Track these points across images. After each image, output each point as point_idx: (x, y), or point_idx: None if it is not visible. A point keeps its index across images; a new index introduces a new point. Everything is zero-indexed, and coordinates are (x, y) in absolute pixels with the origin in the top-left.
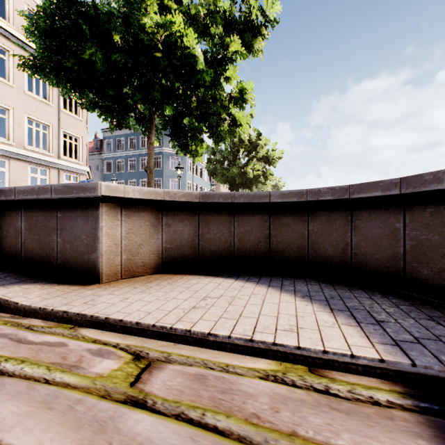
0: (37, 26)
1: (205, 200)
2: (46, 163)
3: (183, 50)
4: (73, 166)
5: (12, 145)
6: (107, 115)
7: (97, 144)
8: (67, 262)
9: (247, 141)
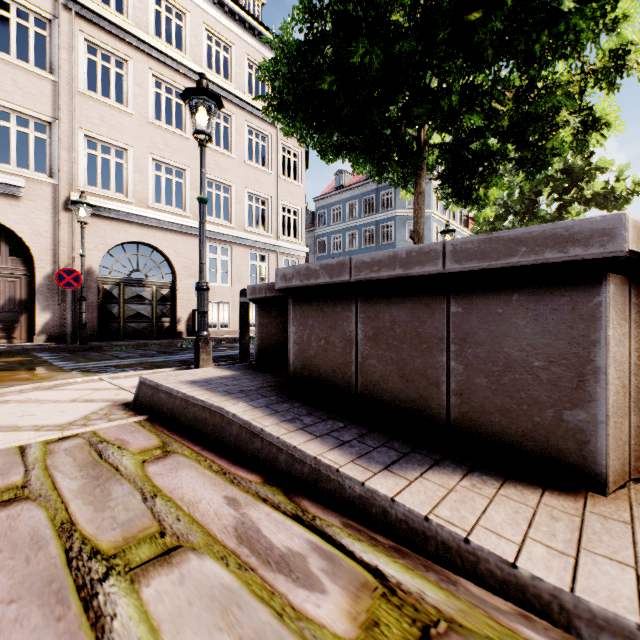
0: (283, 48)
1: None
2: (265, 246)
3: None
4: (292, 247)
5: (234, 228)
6: (364, 156)
7: (308, 218)
8: (479, 418)
9: (560, 172)
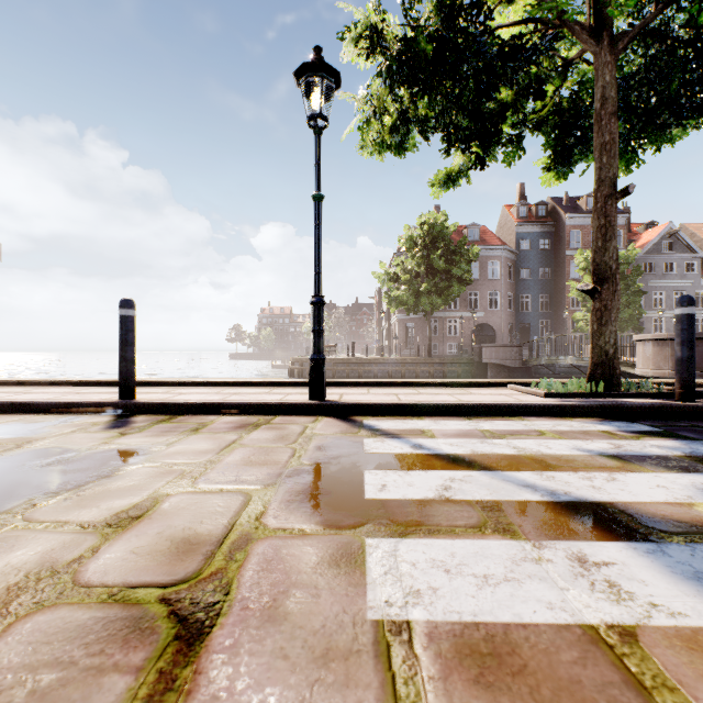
0: None
1: None
2: None
3: None
4: None
5: None
6: None
7: None
8: None
9: None
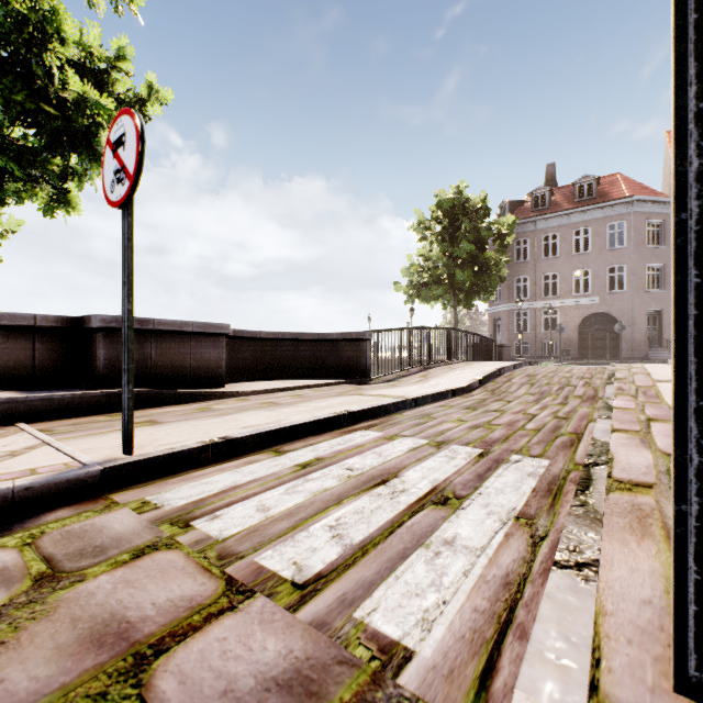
0: None
1: (234, 335)
2: None
3: (79, 117)
4: None
5: None
6: None
7: None
8: (200, 377)
9: None
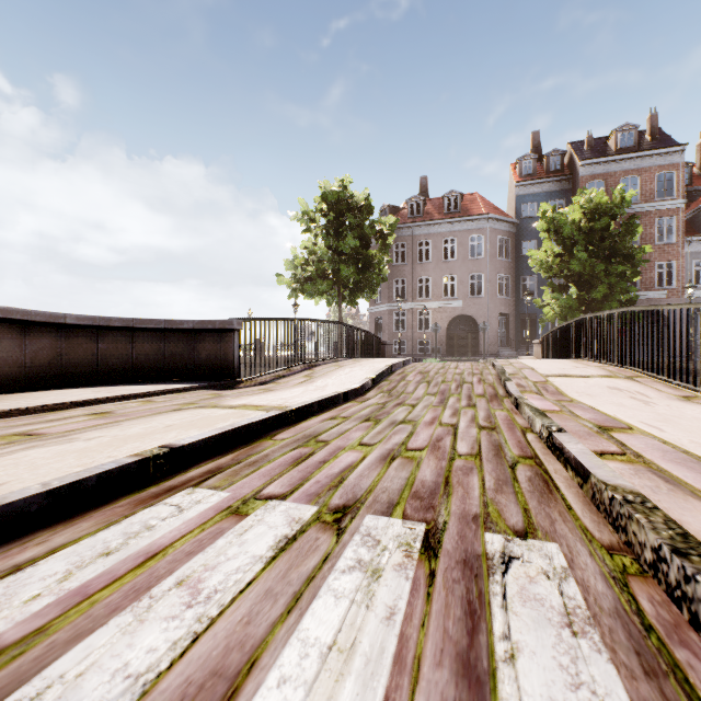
0: None
1: (4, 315)
2: None
3: None
4: None
5: None
6: None
7: None
8: None
9: None
